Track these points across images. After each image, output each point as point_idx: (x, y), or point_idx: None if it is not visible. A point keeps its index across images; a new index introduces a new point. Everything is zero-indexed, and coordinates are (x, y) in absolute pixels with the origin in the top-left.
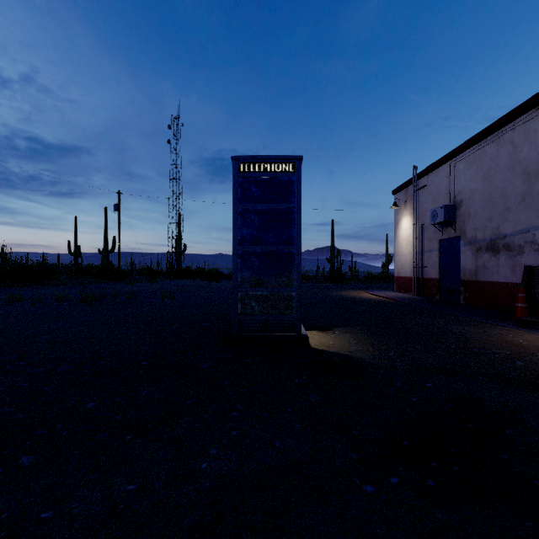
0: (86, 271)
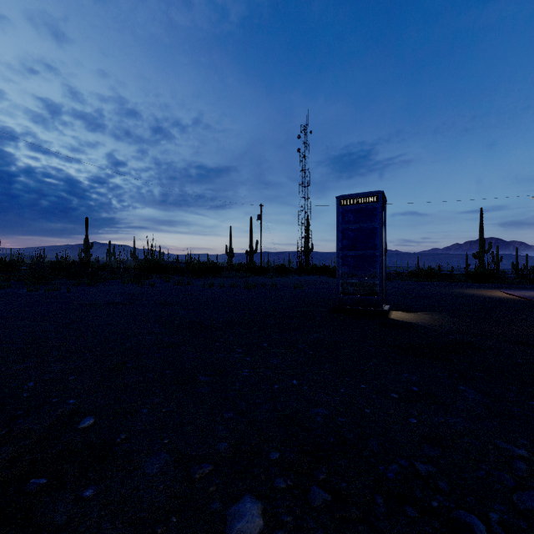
0: (238, 268)
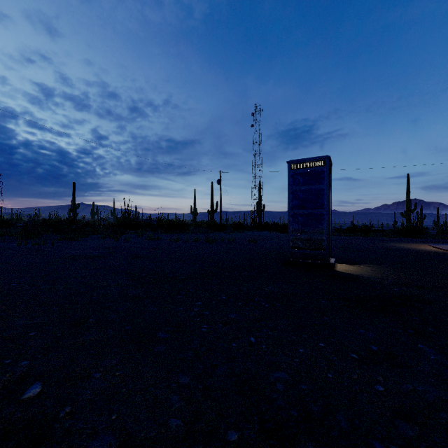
0: (201, 225)
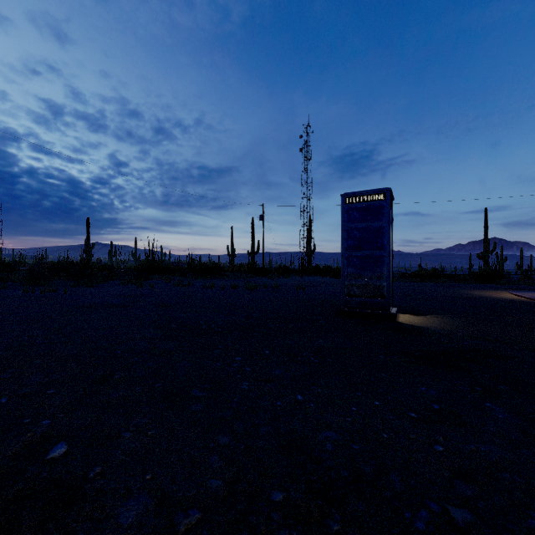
0: (239, 269)
